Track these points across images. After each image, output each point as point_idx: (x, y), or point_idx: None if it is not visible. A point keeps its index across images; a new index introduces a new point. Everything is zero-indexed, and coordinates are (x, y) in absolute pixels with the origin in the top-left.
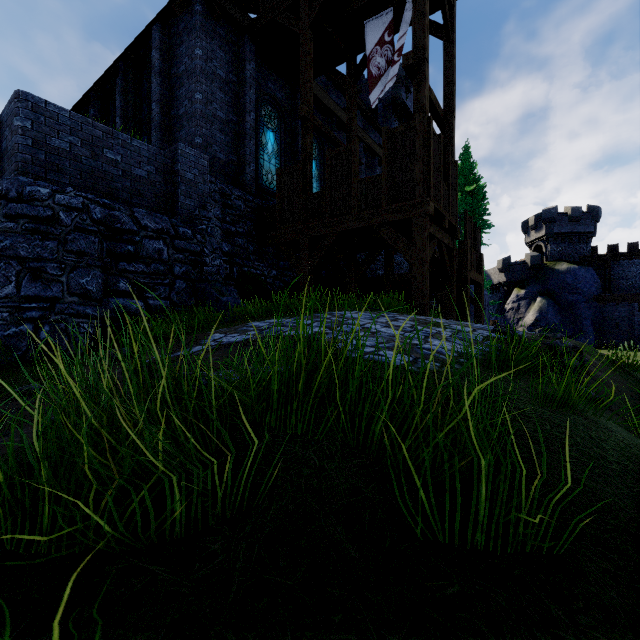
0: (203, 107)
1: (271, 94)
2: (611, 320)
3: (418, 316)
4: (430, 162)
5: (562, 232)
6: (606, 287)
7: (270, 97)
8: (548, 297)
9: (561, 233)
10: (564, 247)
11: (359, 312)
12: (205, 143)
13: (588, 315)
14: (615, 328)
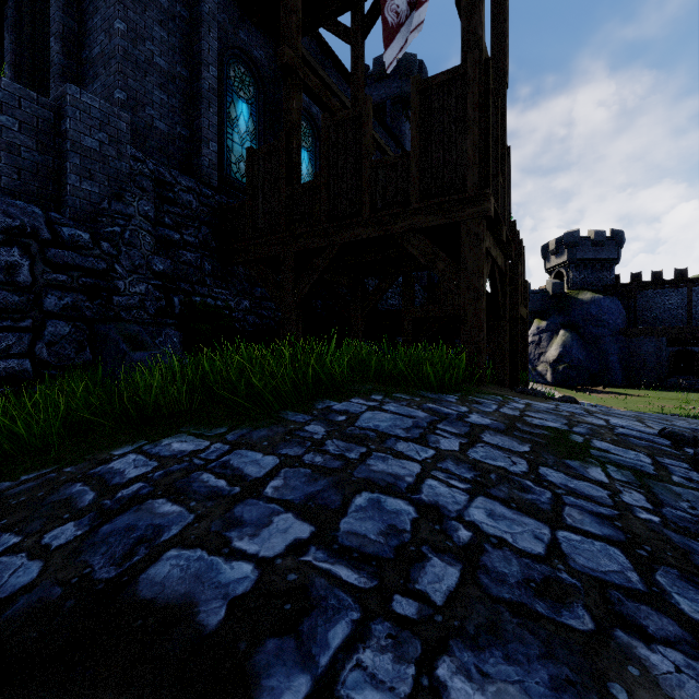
0: (128, 44)
1: (244, 48)
2: (638, 356)
3: (498, 404)
4: (489, 132)
5: (585, 258)
6: (630, 319)
7: (242, 53)
8: (572, 330)
9: (584, 259)
10: (587, 275)
11: (385, 401)
12: (132, 101)
13: (614, 350)
14: (642, 364)
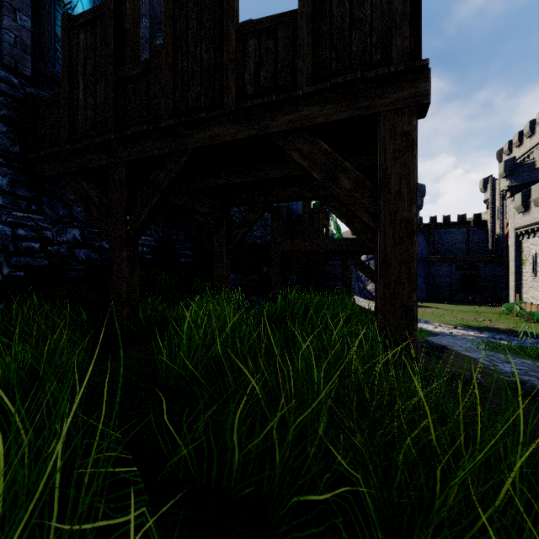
0: None
1: None
2: (437, 277)
3: None
4: None
5: None
6: (429, 250)
7: None
8: None
9: None
10: None
11: None
12: None
13: (421, 273)
14: (440, 284)
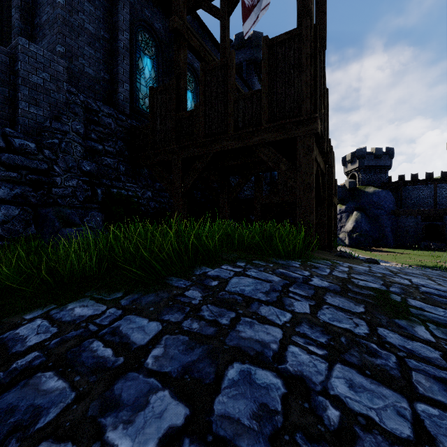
0: (66, 14)
1: (148, 21)
2: (403, 228)
3: (330, 267)
4: (317, 75)
5: (369, 165)
6: (397, 204)
7: (147, 24)
8: (361, 211)
9: (369, 166)
10: (371, 176)
11: (247, 267)
12: (69, 53)
13: (388, 224)
14: (406, 233)
